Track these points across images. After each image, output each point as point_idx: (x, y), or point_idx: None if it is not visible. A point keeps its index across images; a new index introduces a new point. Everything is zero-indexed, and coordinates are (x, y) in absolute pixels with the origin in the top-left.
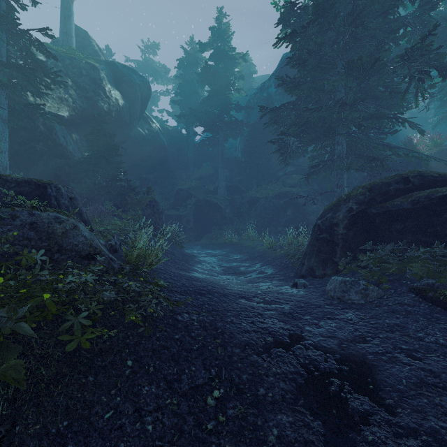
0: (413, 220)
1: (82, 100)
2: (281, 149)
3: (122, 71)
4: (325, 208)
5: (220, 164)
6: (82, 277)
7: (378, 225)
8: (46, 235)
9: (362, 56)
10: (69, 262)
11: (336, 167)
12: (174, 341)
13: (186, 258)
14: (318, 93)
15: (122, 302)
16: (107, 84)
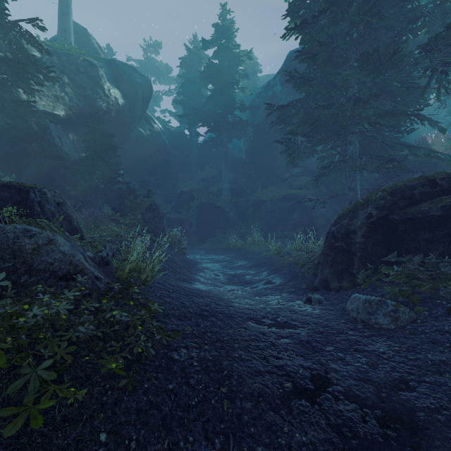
0: (445, 228)
1: (80, 99)
2: (288, 149)
3: (122, 69)
4: (339, 213)
5: (224, 165)
6: (53, 307)
7: (401, 233)
8: (10, 253)
9: (378, 48)
10: (39, 287)
11: (349, 168)
12: (167, 393)
13: (187, 265)
14: (329, 90)
15: (103, 337)
16: (106, 82)
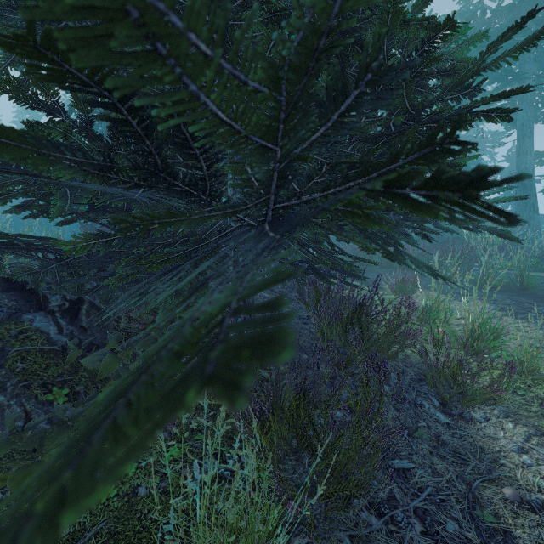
0: None
1: None
2: None
3: None
4: None
5: None
6: None
7: None
8: None
9: None
10: None
11: None
12: None
13: None
14: None
15: None
16: None
